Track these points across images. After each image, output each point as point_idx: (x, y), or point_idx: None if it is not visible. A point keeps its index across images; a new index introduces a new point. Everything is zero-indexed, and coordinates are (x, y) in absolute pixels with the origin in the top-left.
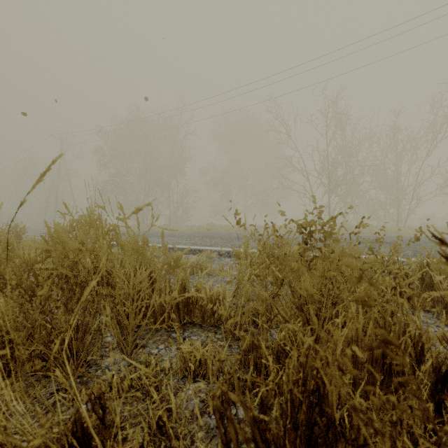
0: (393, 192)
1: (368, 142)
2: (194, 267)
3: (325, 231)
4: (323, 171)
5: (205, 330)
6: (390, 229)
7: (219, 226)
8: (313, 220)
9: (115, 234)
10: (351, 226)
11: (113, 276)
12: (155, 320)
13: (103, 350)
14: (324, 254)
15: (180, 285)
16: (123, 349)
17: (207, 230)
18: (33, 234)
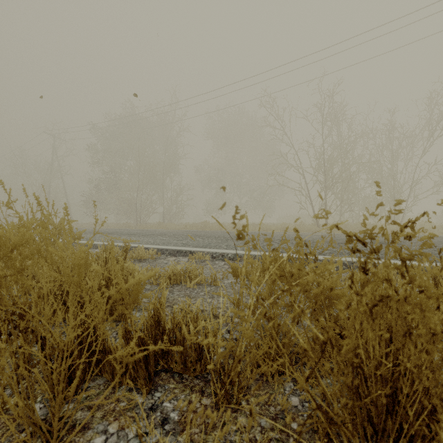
0: (389, 189)
1: (363, 139)
2: (182, 274)
3: (407, 249)
4: (319, 168)
5: (186, 386)
6: (388, 227)
7: (213, 224)
8: (382, 226)
9: (36, 246)
10: (347, 224)
11: (27, 318)
12: (113, 371)
13: (14, 437)
14: (404, 293)
15: (150, 319)
16: (43, 442)
17: (201, 228)
18: (17, 233)
